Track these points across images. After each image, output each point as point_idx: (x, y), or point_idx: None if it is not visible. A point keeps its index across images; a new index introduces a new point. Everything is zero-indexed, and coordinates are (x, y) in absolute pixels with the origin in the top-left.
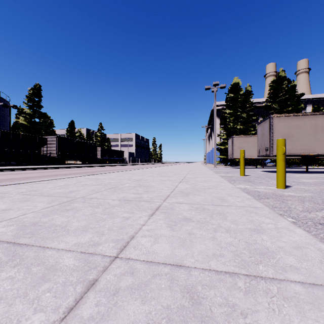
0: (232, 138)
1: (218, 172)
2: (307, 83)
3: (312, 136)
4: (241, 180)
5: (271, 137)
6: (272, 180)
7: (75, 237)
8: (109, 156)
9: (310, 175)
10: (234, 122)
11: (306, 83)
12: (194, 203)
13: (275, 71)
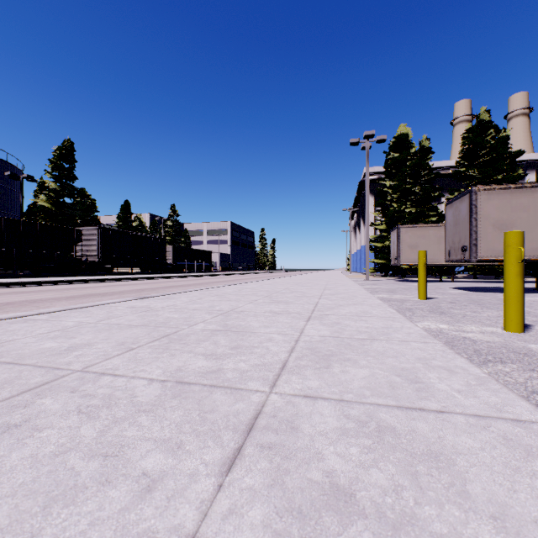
0: (398, 229)
1: (376, 290)
2: (526, 134)
3: None
4: (425, 311)
5: (473, 227)
6: (484, 311)
7: None
8: (187, 260)
9: None
10: (400, 202)
11: (524, 133)
12: (349, 400)
13: (470, 113)
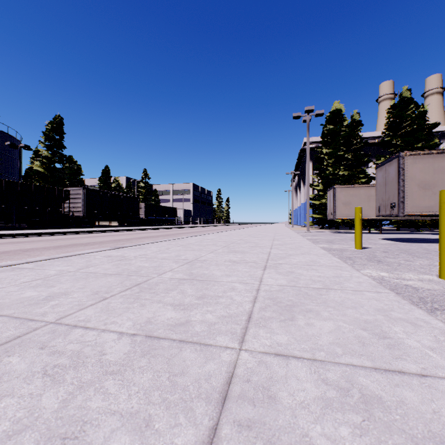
0: (334, 189)
1: (317, 241)
2: (440, 109)
3: None
4: (363, 259)
5: (400, 187)
6: (415, 259)
7: None
8: (156, 215)
9: None
10: (335, 166)
11: (438, 109)
12: (323, 359)
13: (393, 92)
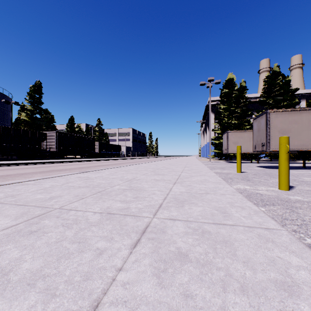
0: (227, 133)
1: (214, 167)
2: (300, 78)
3: (310, 132)
4: (239, 179)
5: (267, 132)
6: (271, 179)
7: (9, 303)
8: (107, 150)
9: (309, 172)
10: (229, 117)
11: (299, 78)
12: (191, 220)
13: (269, 66)
